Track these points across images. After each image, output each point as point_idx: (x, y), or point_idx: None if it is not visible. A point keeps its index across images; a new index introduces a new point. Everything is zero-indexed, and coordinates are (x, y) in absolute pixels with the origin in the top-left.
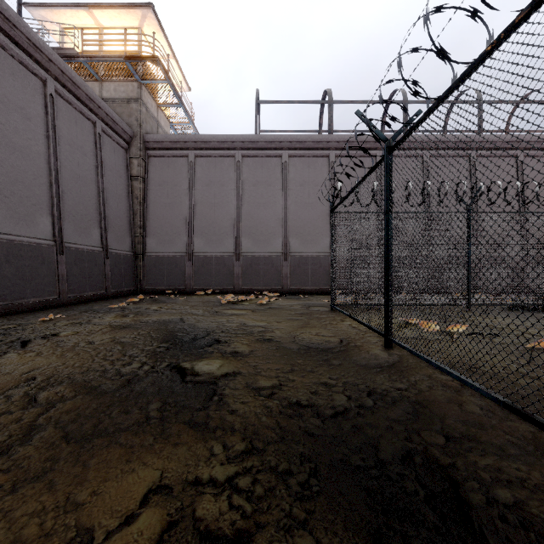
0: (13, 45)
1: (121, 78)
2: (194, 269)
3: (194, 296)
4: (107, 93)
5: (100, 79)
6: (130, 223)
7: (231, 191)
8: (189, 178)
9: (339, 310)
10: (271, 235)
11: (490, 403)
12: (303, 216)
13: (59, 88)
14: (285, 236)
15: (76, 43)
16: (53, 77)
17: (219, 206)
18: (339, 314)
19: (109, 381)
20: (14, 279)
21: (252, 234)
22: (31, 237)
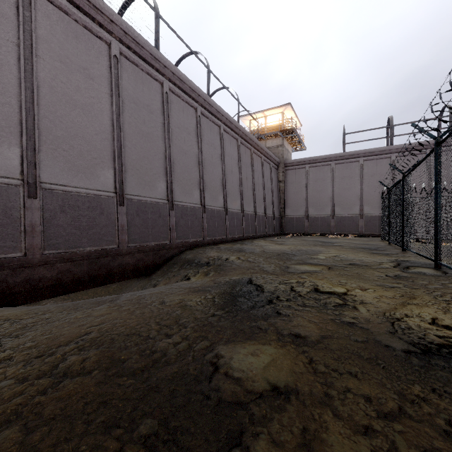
0: (257, 151)
1: (274, 137)
2: (309, 223)
3: (310, 236)
4: (268, 145)
5: (265, 139)
6: (278, 202)
7: (328, 183)
8: (306, 178)
9: (382, 239)
10: (352, 205)
11: (399, 247)
12: (373, 193)
13: (264, 157)
14: (361, 205)
15: (253, 123)
16: (263, 155)
17: (322, 191)
18: (383, 241)
19: (319, 244)
20: (260, 227)
21: (340, 205)
22: (261, 213)
